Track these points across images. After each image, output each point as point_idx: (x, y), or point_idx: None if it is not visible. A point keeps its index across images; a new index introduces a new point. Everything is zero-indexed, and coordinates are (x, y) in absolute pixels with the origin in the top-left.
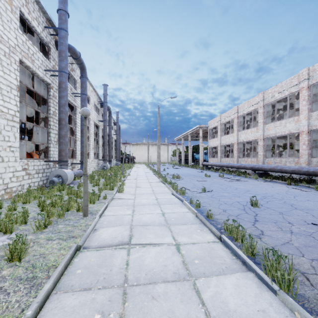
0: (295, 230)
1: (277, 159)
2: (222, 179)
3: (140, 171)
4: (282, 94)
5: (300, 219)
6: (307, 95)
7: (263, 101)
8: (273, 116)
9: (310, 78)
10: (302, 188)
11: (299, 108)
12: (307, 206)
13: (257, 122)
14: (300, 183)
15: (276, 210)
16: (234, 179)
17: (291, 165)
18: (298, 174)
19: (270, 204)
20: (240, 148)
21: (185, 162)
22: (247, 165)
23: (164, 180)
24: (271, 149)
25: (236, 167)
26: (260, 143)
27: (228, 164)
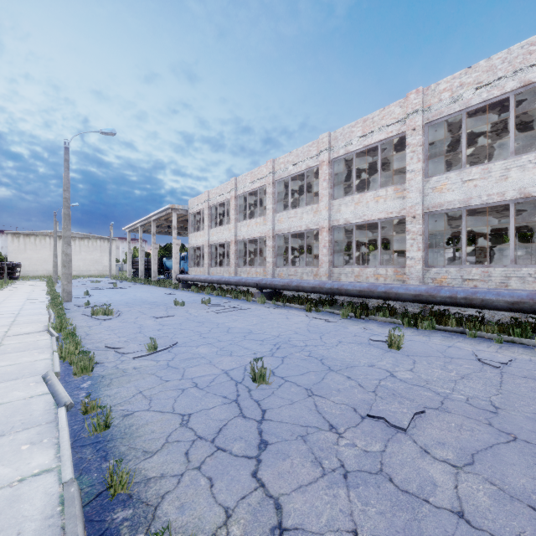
0: (350, 461)
1: (292, 269)
2: (207, 308)
3: (15, 299)
4: (298, 168)
5: (346, 406)
6: (329, 174)
7: (273, 174)
8: (285, 204)
9: (331, 149)
10: (326, 316)
11: (316, 196)
12: (344, 360)
13: (265, 212)
14: (322, 306)
15: (300, 386)
16: (228, 306)
17: (309, 278)
18: (320, 292)
19: (288, 366)
20: (240, 251)
21: (147, 275)
22: (249, 280)
23: (56, 326)
24: (282, 254)
25: (234, 284)
26: (269, 243)
27: (221, 278)
